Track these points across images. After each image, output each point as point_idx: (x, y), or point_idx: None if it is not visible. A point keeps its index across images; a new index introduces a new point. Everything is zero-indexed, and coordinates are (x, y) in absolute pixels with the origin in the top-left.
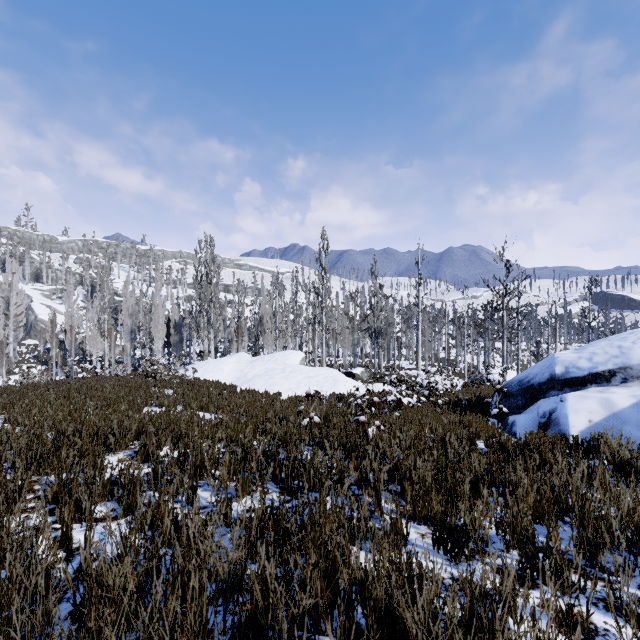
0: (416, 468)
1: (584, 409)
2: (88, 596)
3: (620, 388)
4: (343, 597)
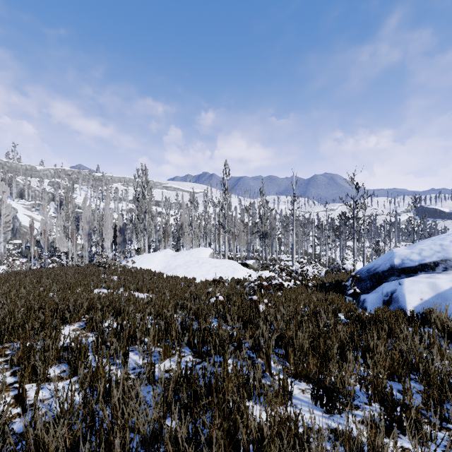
0: (296, 336)
1: (417, 290)
2: None
3: (442, 275)
4: None
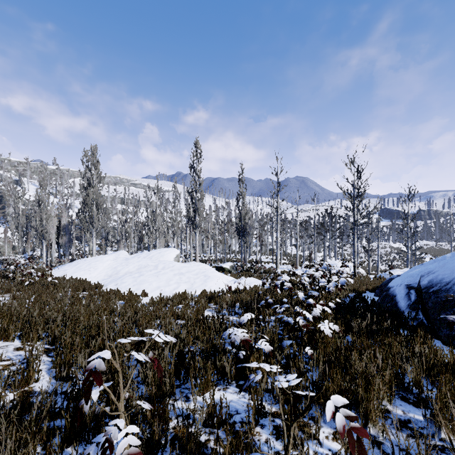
0: None
1: None
2: None
3: None
4: None
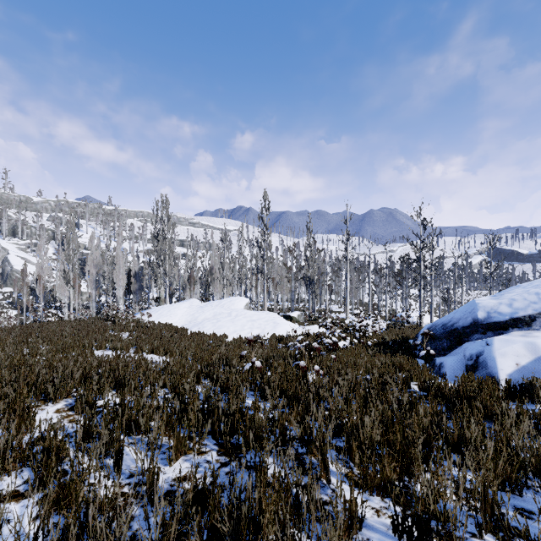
0: (362, 423)
1: (511, 353)
2: None
3: None
4: None
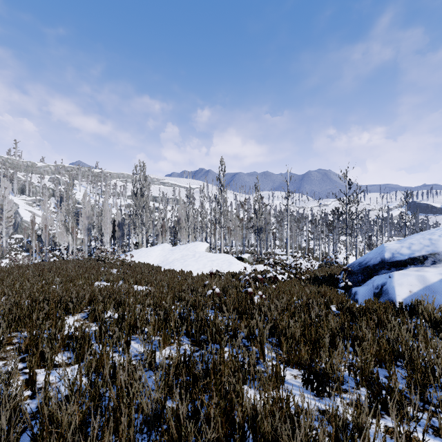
0: (289, 326)
1: (406, 283)
2: (42, 430)
3: (431, 268)
4: (238, 428)
